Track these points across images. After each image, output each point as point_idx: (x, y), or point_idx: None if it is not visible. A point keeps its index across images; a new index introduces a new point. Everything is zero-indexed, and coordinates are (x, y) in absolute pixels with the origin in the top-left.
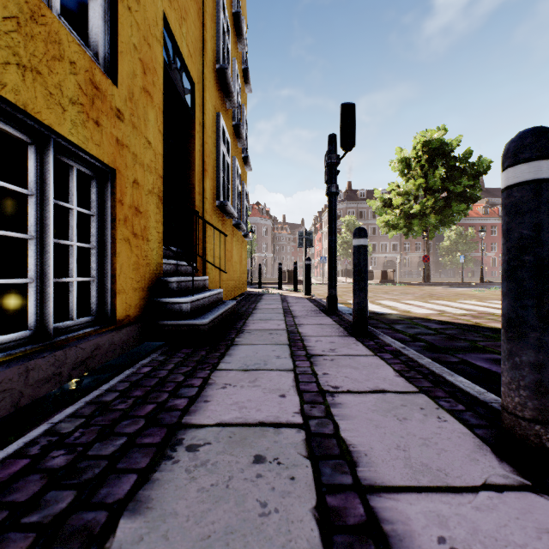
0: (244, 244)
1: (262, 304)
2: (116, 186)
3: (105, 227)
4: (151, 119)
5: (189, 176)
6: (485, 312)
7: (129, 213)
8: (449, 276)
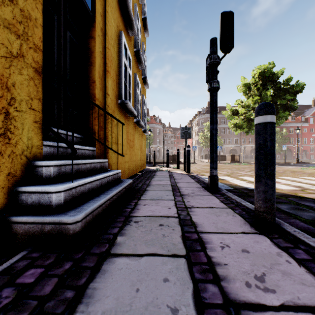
0: (144, 137)
1: (155, 180)
2: None
3: None
4: None
5: (90, 72)
6: None
7: None
8: None
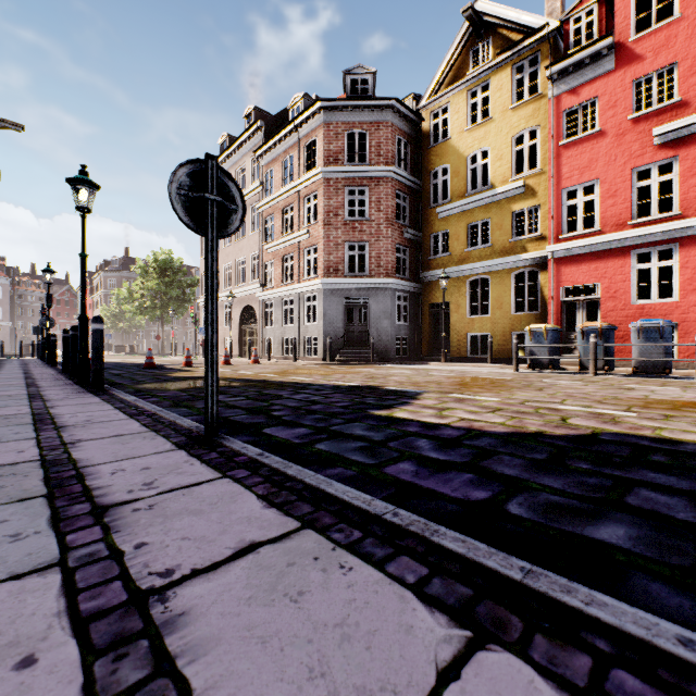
0: None
1: (11, 360)
2: None
3: None
4: None
5: None
6: (111, 360)
7: None
8: None
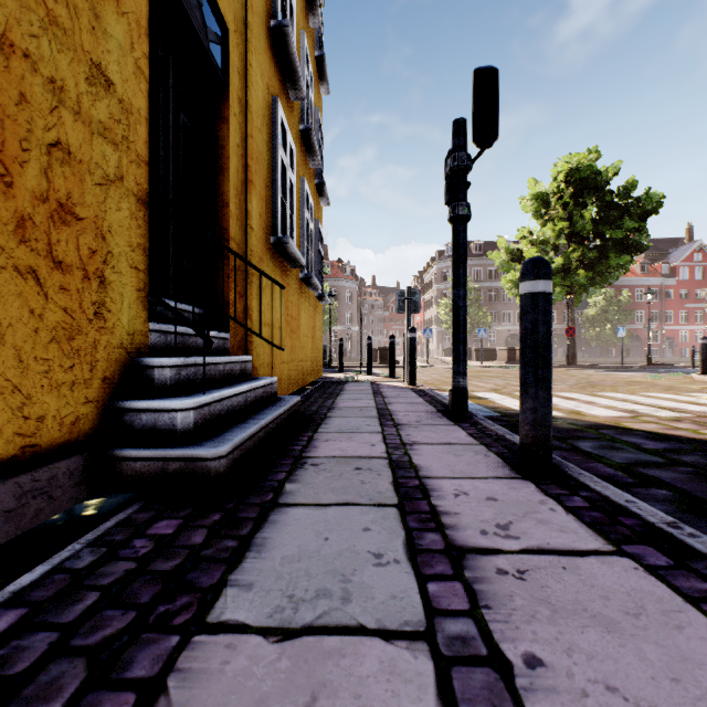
0: (319, 309)
1: (344, 400)
2: None
3: None
4: (113, 34)
5: (219, 186)
6: None
7: (34, 210)
8: (594, 356)
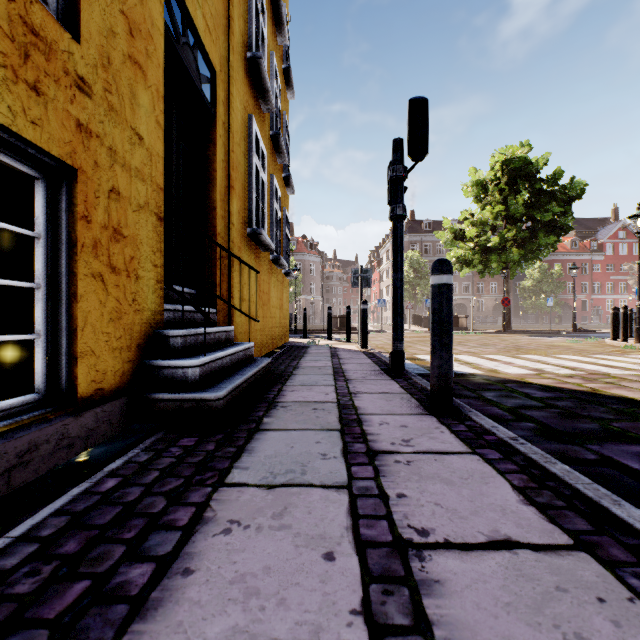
0: (286, 284)
1: (307, 361)
2: (76, 194)
3: (60, 256)
4: (143, 104)
5: (208, 193)
6: (597, 372)
7: (101, 236)
8: (530, 322)
